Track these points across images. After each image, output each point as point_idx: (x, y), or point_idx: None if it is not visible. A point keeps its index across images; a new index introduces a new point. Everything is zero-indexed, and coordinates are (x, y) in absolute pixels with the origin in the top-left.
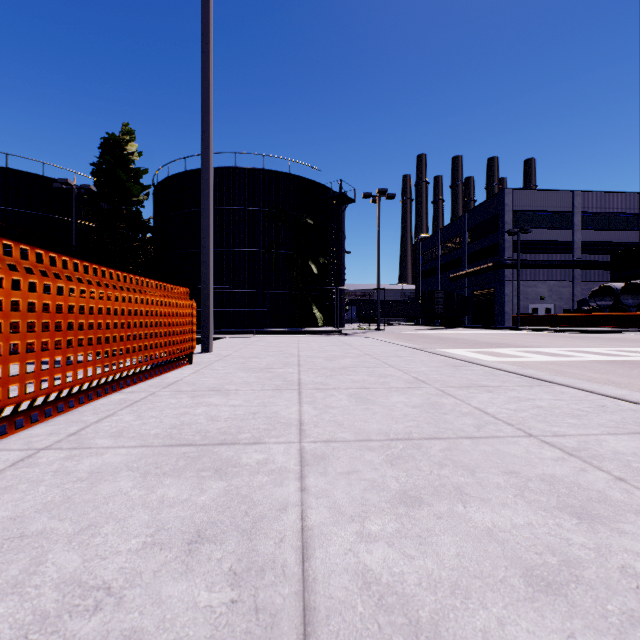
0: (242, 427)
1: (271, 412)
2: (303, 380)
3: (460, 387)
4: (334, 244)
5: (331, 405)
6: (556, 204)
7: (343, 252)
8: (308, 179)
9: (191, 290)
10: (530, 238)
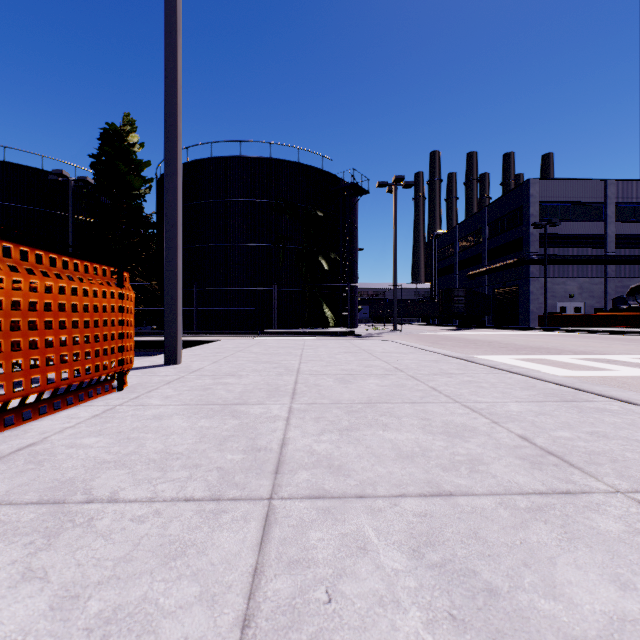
0: None
1: None
2: (290, 447)
3: None
4: (346, 239)
5: None
6: (587, 194)
7: (355, 247)
8: (318, 169)
9: (119, 270)
10: (558, 231)
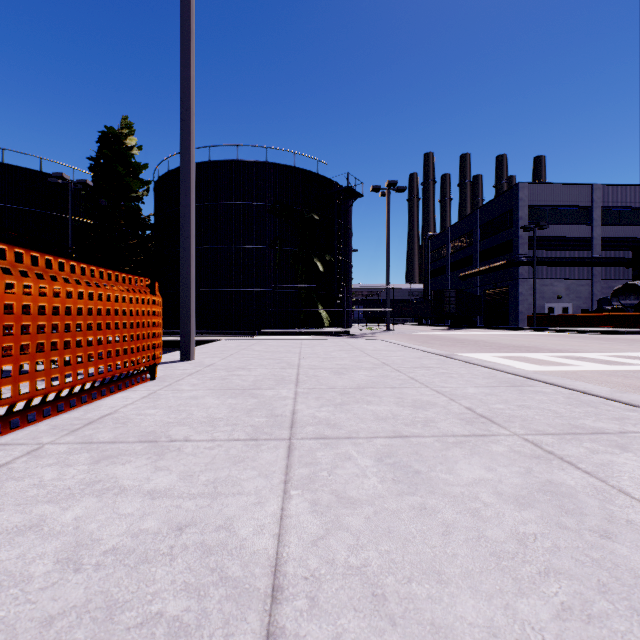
0: (116, 610)
1: (218, 523)
2: (299, 414)
3: (560, 434)
4: (341, 241)
5: (347, 493)
6: (574, 198)
7: (350, 249)
8: (313, 173)
9: (153, 281)
10: (546, 234)
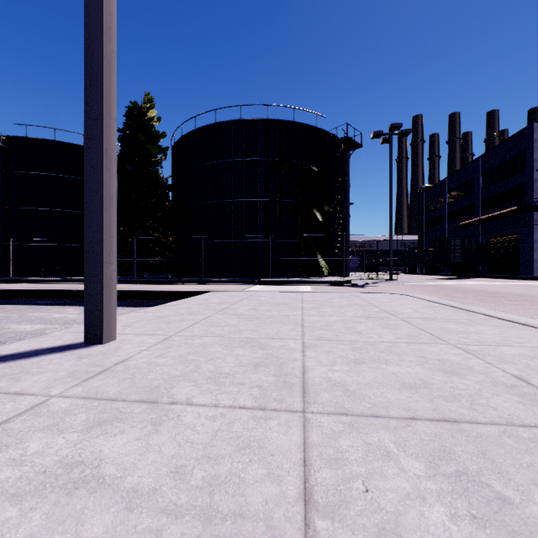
0: None
1: None
2: None
3: None
4: (339, 192)
5: None
6: None
7: (348, 201)
8: (312, 126)
9: None
10: None
